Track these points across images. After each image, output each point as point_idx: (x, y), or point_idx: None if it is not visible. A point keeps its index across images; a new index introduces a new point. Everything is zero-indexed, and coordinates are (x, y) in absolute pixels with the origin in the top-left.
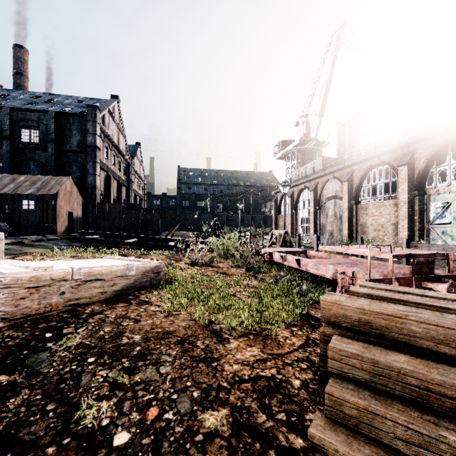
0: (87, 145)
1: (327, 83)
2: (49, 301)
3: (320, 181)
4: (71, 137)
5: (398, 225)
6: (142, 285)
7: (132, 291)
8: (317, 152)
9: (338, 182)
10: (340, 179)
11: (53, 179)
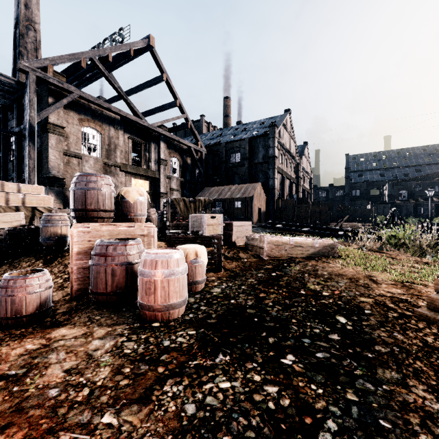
0: (268, 157)
1: None
2: (281, 252)
3: None
4: (258, 153)
5: None
6: (322, 254)
7: (317, 256)
8: None
9: None
10: None
11: (250, 186)
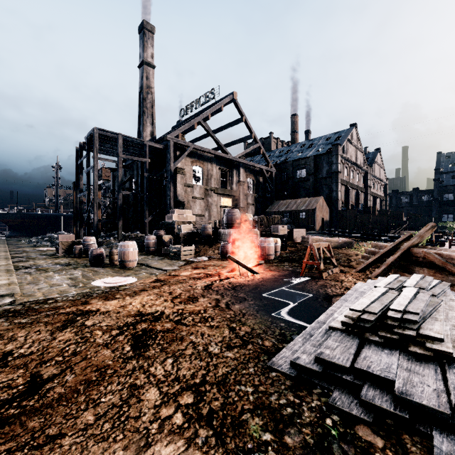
0: (332, 172)
1: None
2: None
3: None
4: (322, 168)
5: None
6: (344, 246)
7: (340, 247)
8: None
9: None
10: None
11: (313, 199)
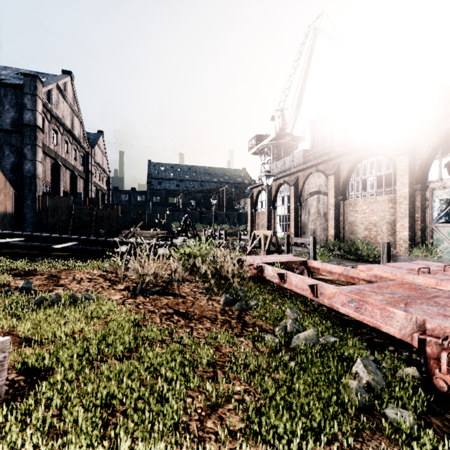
0: (24, 124)
1: (304, 75)
2: None
3: (302, 175)
4: (2, 112)
5: (397, 224)
6: None
7: None
8: (293, 148)
9: (322, 175)
10: (324, 172)
11: None
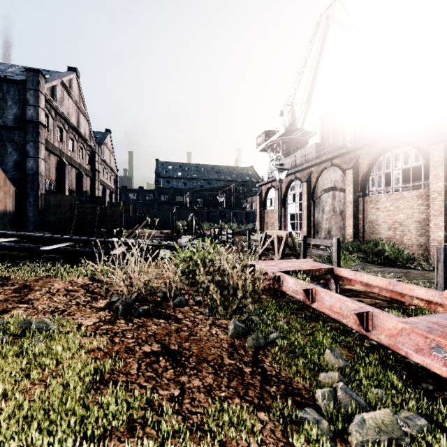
0: (26, 120)
1: (315, 66)
2: None
3: (315, 170)
4: (5, 109)
5: (429, 223)
6: None
7: None
8: (303, 144)
9: (338, 170)
10: (340, 166)
11: None
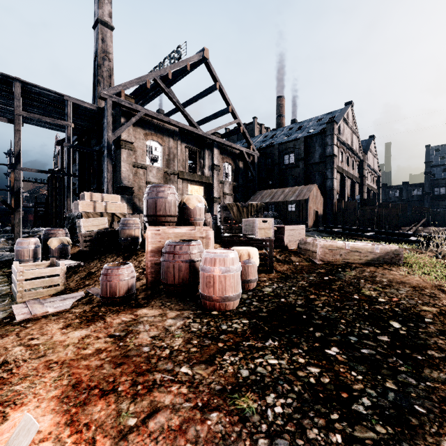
0: (326, 156)
1: None
2: (336, 257)
3: None
4: (314, 152)
5: None
6: (384, 260)
7: (377, 262)
8: None
9: None
10: None
11: (305, 187)
